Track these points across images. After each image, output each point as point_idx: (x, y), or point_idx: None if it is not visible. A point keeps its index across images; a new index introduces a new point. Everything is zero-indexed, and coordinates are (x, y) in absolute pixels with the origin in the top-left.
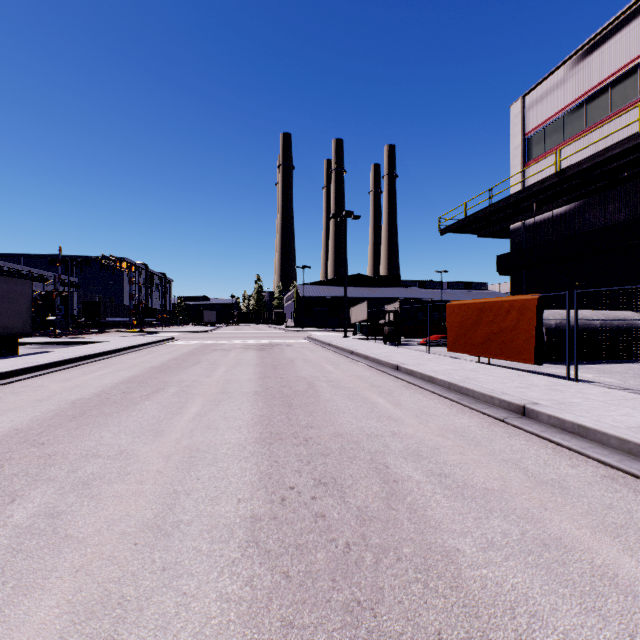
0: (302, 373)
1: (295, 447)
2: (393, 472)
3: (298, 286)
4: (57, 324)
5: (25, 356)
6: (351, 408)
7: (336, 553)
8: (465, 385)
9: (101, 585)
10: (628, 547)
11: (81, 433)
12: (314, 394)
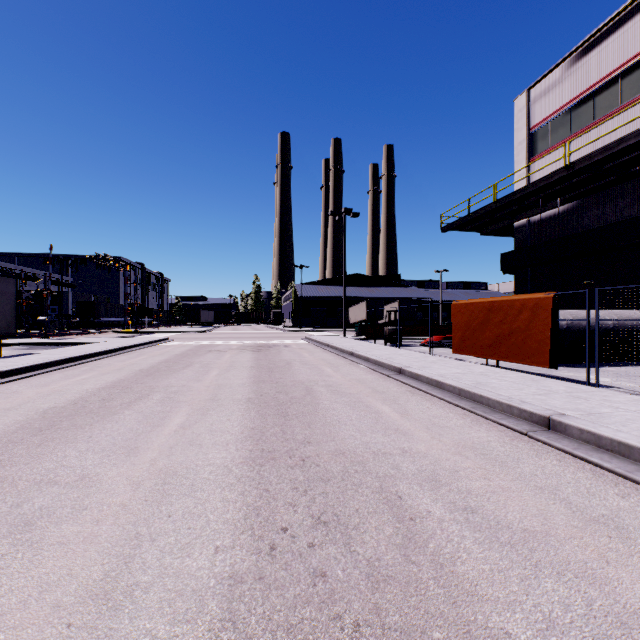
0: (299, 377)
1: (290, 470)
2: (408, 505)
3: (296, 286)
4: (48, 324)
5: (6, 358)
6: (353, 418)
7: None
8: (478, 392)
9: None
10: None
11: (42, 451)
12: (312, 401)
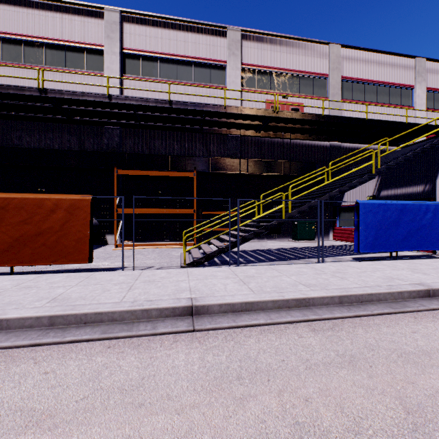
0: None
1: None
2: None
3: None
4: None
5: None
6: None
7: None
8: (93, 309)
9: None
10: (434, 365)
11: None
12: None
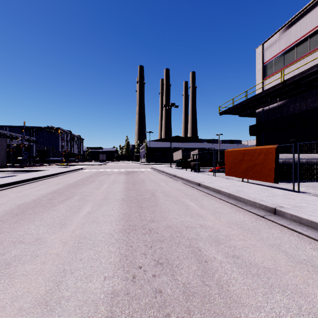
0: (148, 187)
1: (143, 235)
2: (204, 254)
3: (147, 142)
4: (23, 161)
5: (1, 178)
6: (175, 209)
7: None
8: (238, 195)
9: None
10: None
11: (17, 226)
12: (155, 200)
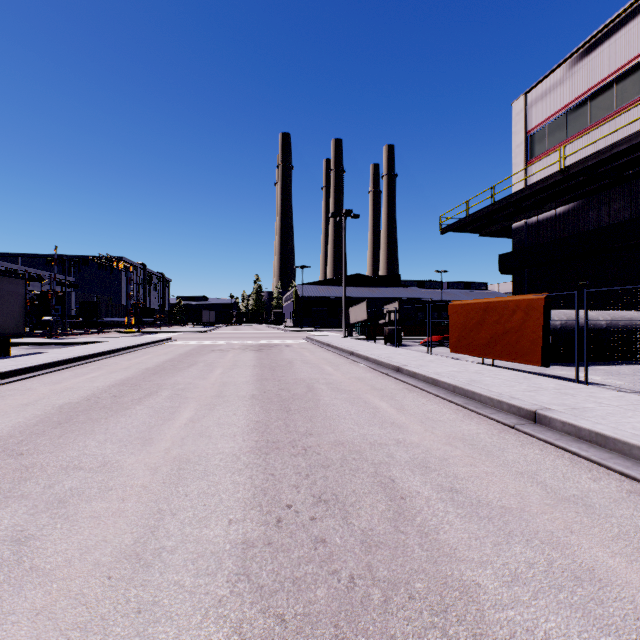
0: (301, 375)
1: (293, 458)
2: (400, 487)
3: (297, 286)
4: (53, 324)
5: (16, 357)
6: (352, 413)
7: (339, 589)
8: (471, 388)
9: (63, 633)
10: None
11: (64, 442)
12: (313, 398)
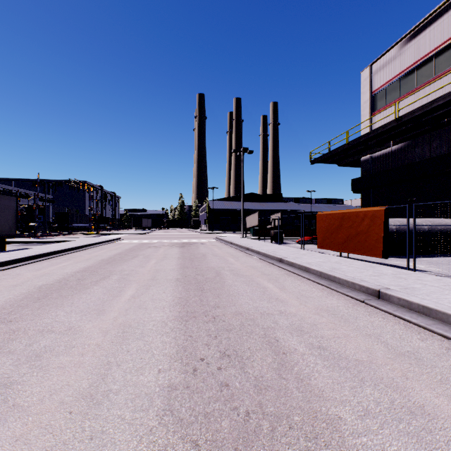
0: (211, 264)
1: (205, 324)
2: (282, 345)
3: (209, 201)
4: (36, 228)
5: (10, 252)
6: (248, 291)
7: (238, 421)
8: (333, 274)
9: None
10: None
11: (41, 312)
12: (220, 280)
